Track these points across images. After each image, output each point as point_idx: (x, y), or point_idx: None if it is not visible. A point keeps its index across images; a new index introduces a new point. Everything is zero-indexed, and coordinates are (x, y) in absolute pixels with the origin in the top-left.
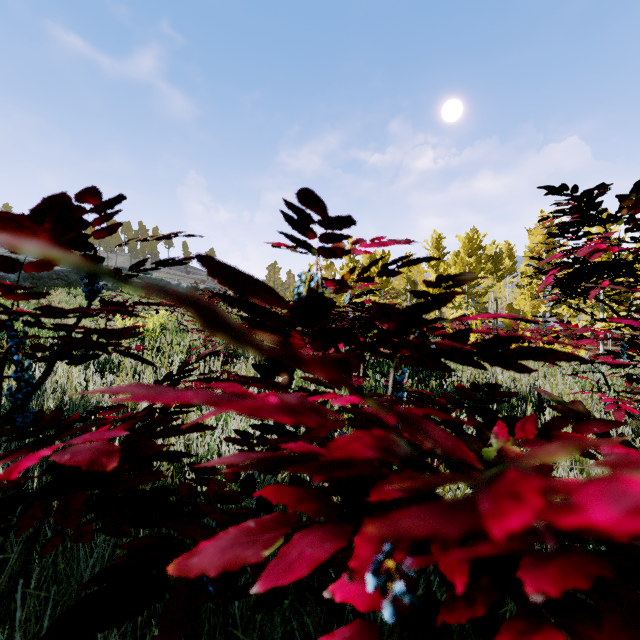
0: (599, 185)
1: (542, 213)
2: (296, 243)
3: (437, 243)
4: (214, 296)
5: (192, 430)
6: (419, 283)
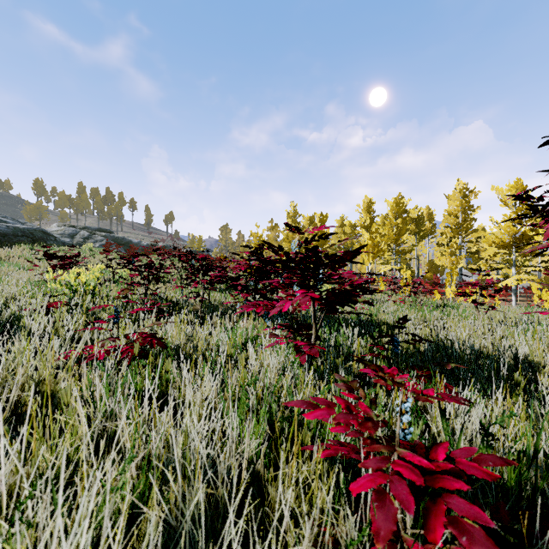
0: None
1: (459, 181)
2: None
3: (368, 207)
4: (158, 249)
5: None
6: (354, 241)
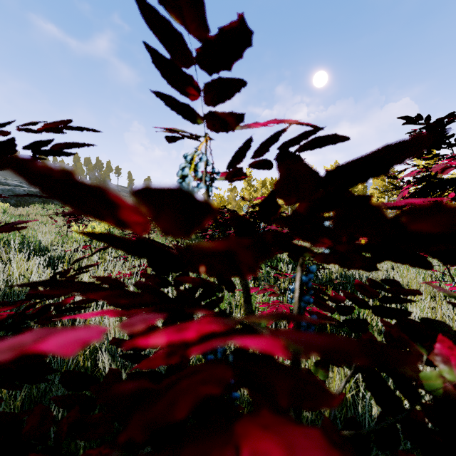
0: (449, 114)
1: None
2: (178, 111)
3: None
4: None
5: (1, 363)
6: None
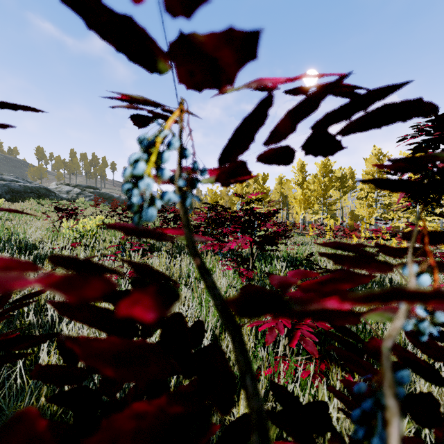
0: None
1: (374, 147)
2: (116, 44)
3: (301, 168)
4: None
5: None
6: (289, 196)
